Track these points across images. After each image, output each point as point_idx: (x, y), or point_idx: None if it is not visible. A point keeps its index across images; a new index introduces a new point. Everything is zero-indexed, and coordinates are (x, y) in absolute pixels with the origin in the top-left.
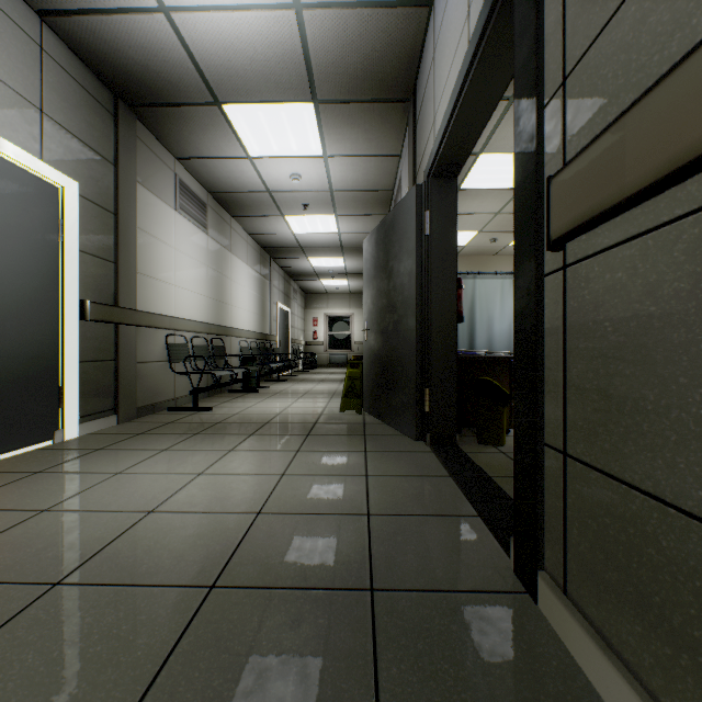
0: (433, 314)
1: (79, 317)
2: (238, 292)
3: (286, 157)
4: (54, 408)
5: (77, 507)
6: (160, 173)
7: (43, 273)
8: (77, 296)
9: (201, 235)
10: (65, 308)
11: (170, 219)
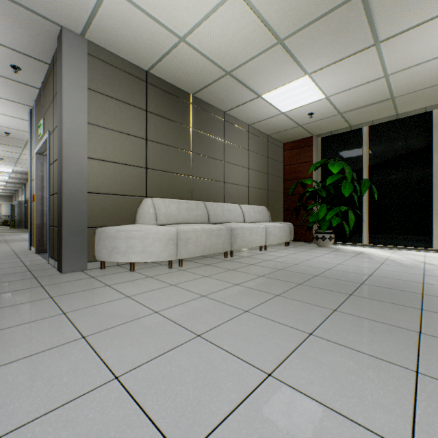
0: (28, 215)
1: None
2: None
3: None
4: None
5: None
6: None
7: None
8: None
9: None
10: None
11: None
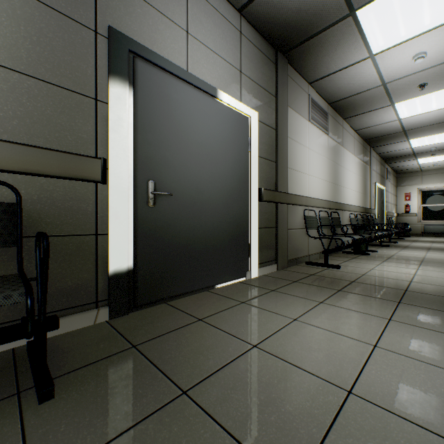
0: None
1: (257, 199)
2: (347, 176)
3: (412, 38)
4: (246, 257)
5: (276, 351)
6: (299, 97)
7: (241, 172)
8: (256, 186)
9: (323, 136)
10: (251, 194)
11: (305, 128)
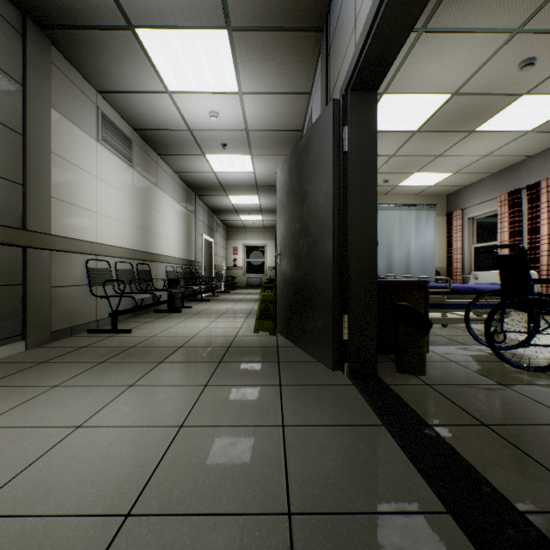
0: (352, 236)
1: None
2: (165, 223)
3: (204, 93)
4: None
5: None
6: (80, 103)
7: None
8: None
9: (126, 168)
10: None
11: (91, 149)
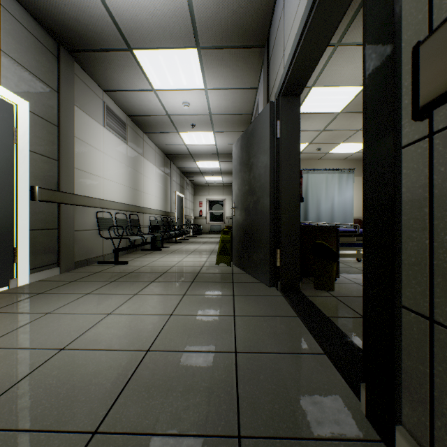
0: (283, 195)
1: (30, 198)
2: (148, 183)
3: (179, 90)
4: (9, 263)
5: (5, 344)
6: (92, 100)
7: (0, 166)
8: (28, 183)
9: (122, 144)
10: (18, 191)
11: (100, 132)
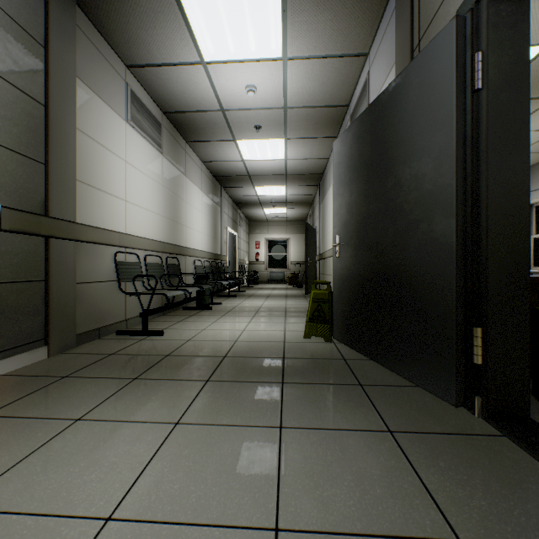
0: (491, 211)
1: None
2: (192, 214)
3: (243, 61)
4: None
5: None
6: (108, 77)
7: None
8: None
9: (155, 153)
10: None
11: (120, 130)
